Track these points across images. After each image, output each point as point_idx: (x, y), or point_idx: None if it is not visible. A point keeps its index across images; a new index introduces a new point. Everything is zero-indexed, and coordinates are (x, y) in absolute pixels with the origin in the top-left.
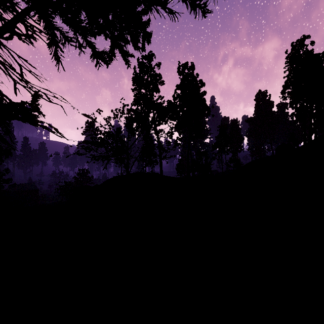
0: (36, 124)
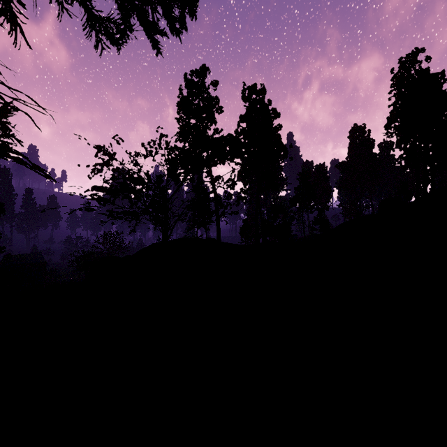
0: (1, 154)
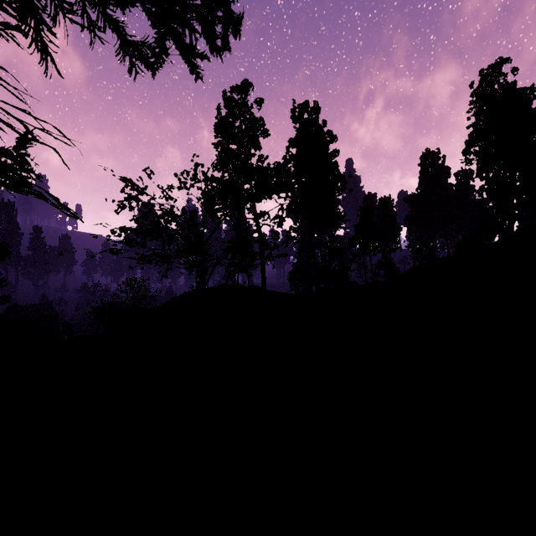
0: (21, 190)
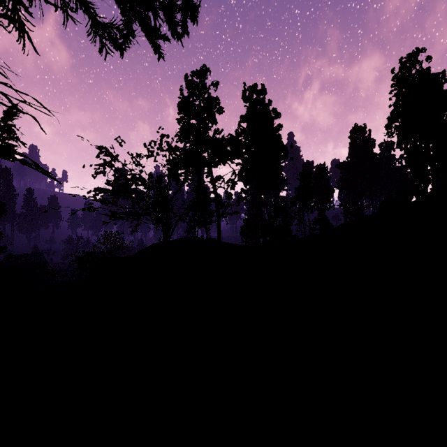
0: (7, 156)
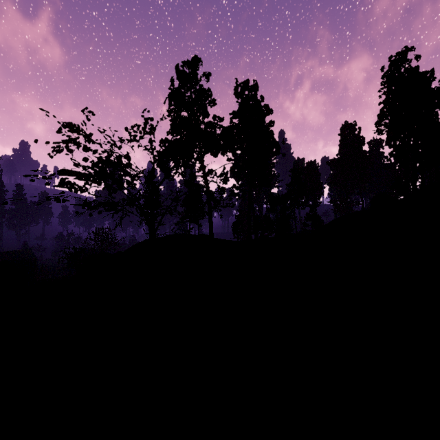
0: None
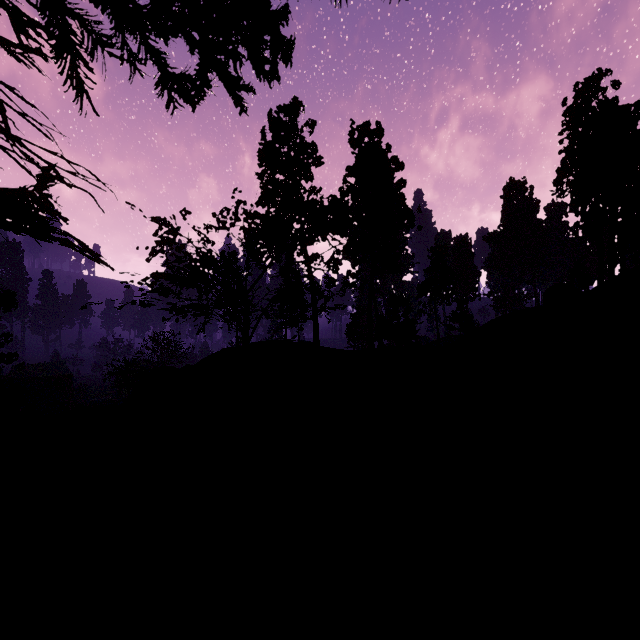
0: (45, 235)
